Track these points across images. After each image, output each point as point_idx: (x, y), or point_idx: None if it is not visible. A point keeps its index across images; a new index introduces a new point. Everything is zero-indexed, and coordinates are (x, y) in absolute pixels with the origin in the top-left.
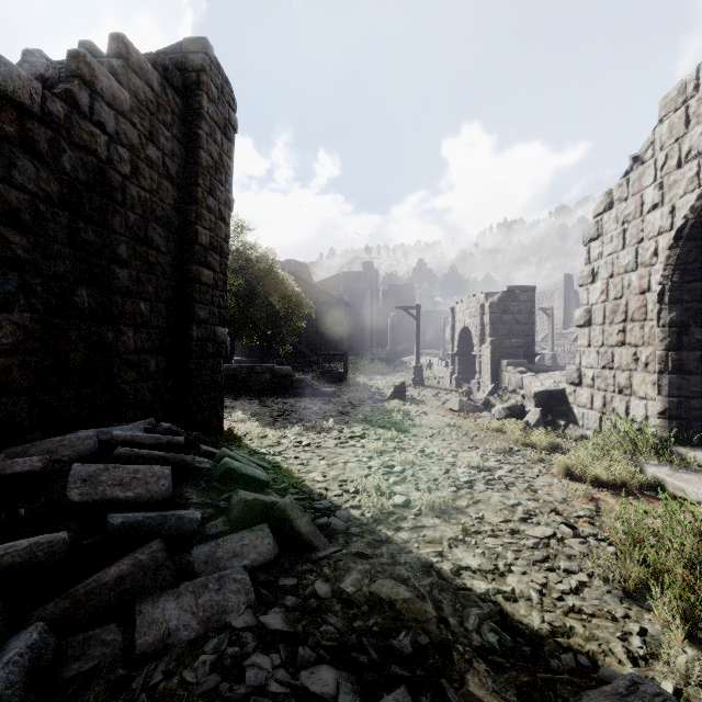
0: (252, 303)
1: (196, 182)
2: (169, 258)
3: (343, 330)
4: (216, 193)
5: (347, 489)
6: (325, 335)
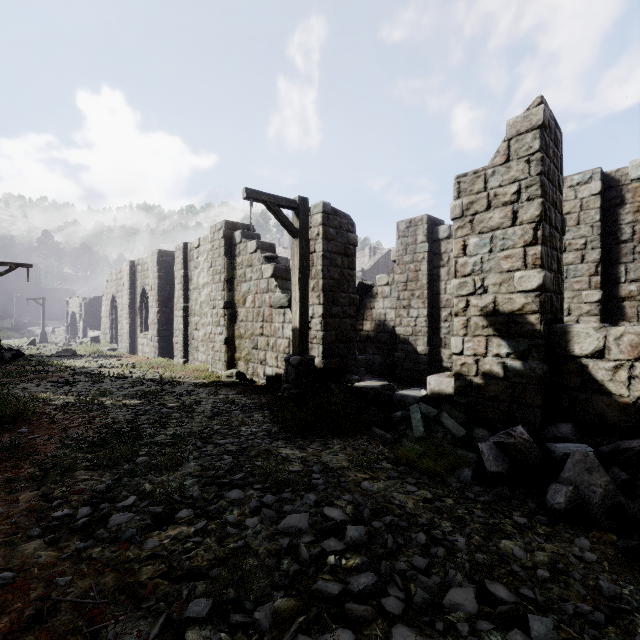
0: None
1: None
2: None
3: None
4: None
5: (26, 353)
6: None
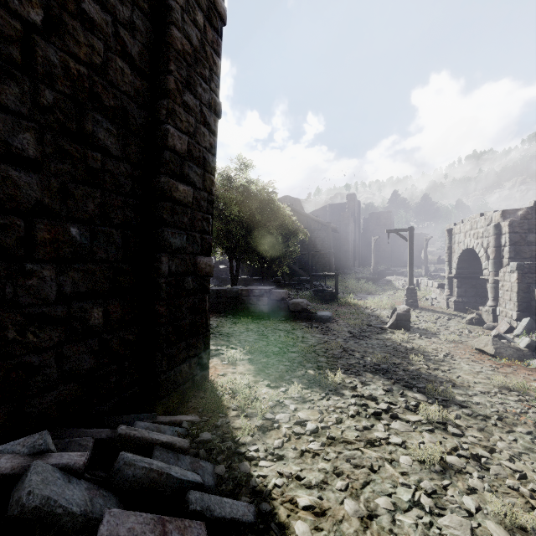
0: (253, 230)
1: (167, 68)
2: (127, 166)
3: (331, 253)
4: (197, 90)
5: None
6: (315, 257)
